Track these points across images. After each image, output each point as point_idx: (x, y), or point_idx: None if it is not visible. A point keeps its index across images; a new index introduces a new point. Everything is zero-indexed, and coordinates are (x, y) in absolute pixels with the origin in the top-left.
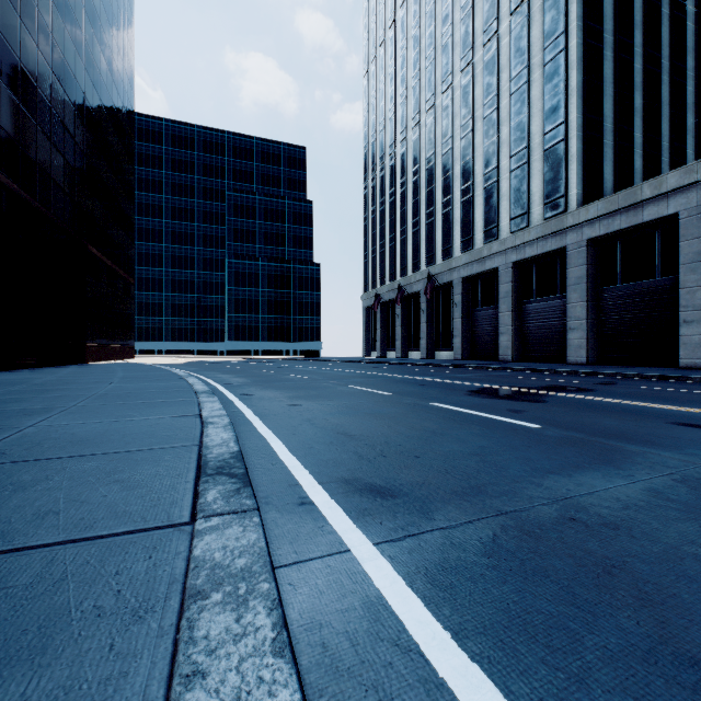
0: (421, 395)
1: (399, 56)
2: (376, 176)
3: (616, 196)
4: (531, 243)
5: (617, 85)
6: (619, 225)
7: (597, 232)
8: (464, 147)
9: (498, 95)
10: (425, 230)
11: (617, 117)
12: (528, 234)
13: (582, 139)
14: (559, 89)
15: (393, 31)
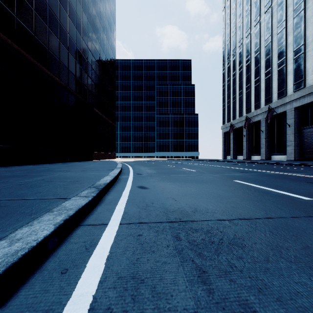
0: None
1: None
2: (230, 61)
3: None
4: None
5: None
6: None
7: None
8: (296, 22)
9: None
10: (264, 83)
11: None
12: None
13: None
14: None
15: None
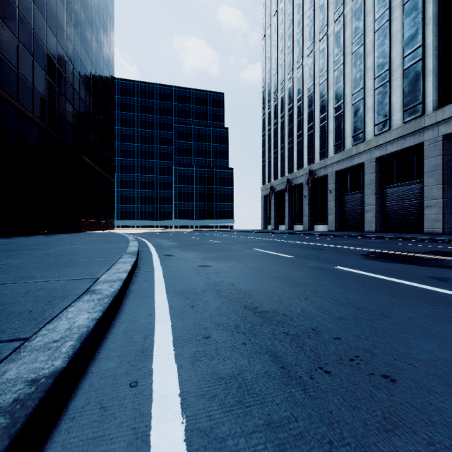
0: (320, 258)
1: (287, 20)
2: (271, 106)
3: None
4: (392, 142)
5: None
6: None
7: None
8: (337, 76)
9: (364, 34)
10: (306, 139)
11: None
12: (389, 135)
13: (437, 57)
14: (417, 20)
15: (283, 3)
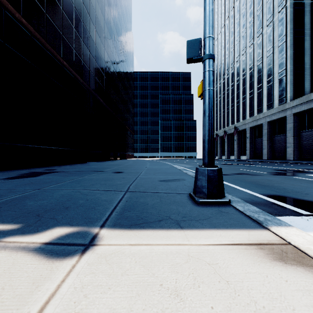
0: None
1: (226, 39)
2: (217, 86)
3: (302, 98)
4: (274, 114)
5: (312, 49)
6: (304, 108)
7: (296, 111)
8: (250, 76)
9: (262, 57)
10: (236, 108)
11: (312, 62)
12: (272, 111)
13: (292, 75)
14: (283, 56)
15: (224, 29)
